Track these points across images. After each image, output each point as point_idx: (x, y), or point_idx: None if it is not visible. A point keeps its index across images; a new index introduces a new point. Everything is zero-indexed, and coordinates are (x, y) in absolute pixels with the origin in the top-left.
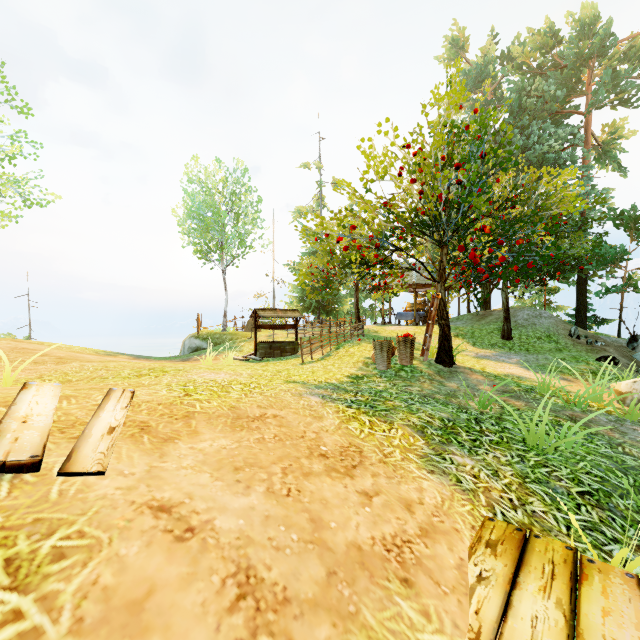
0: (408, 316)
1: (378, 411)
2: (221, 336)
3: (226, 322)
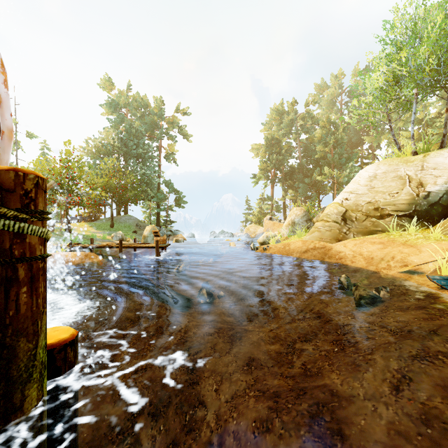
0: (77, 218)
1: None
2: None
3: None
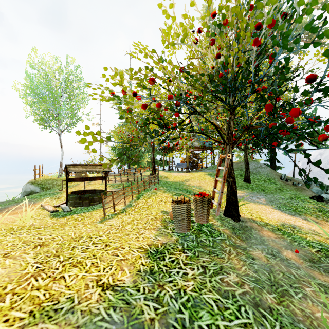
0: (183, 165)
1: None
2: (52, 182)
3: (62, 170)
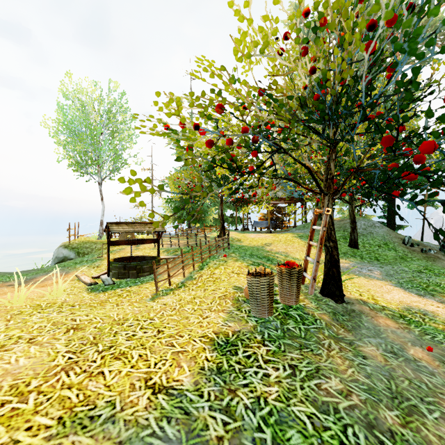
0: (263, 224)
1: None
2: (91, 245)
3: (102, 230)
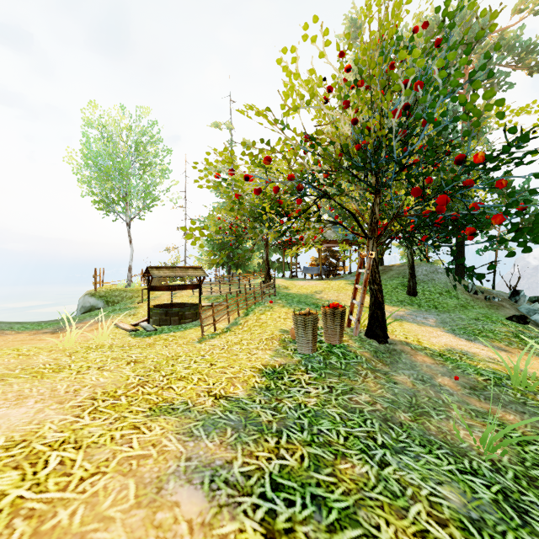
0: (314, 270)
1: (336, 531)
2: (121, 293)
3: (131, 277)
